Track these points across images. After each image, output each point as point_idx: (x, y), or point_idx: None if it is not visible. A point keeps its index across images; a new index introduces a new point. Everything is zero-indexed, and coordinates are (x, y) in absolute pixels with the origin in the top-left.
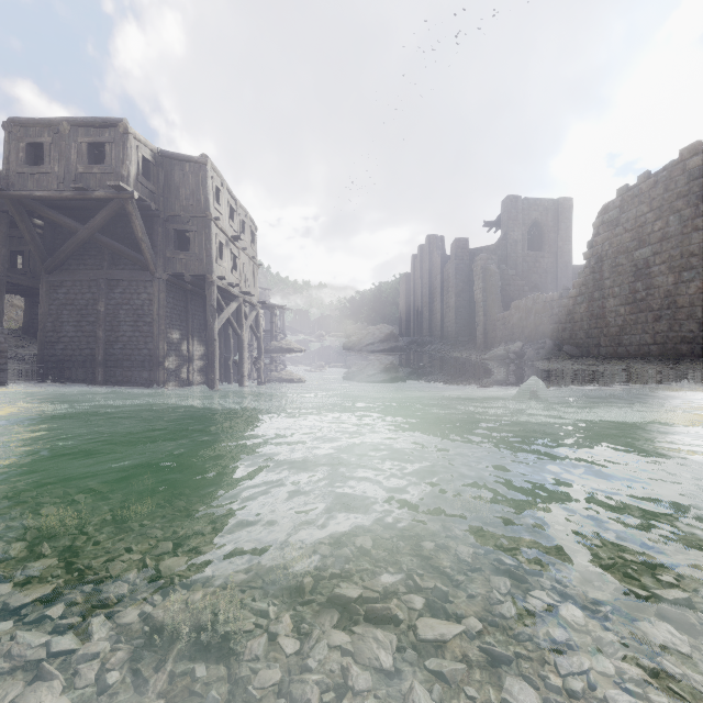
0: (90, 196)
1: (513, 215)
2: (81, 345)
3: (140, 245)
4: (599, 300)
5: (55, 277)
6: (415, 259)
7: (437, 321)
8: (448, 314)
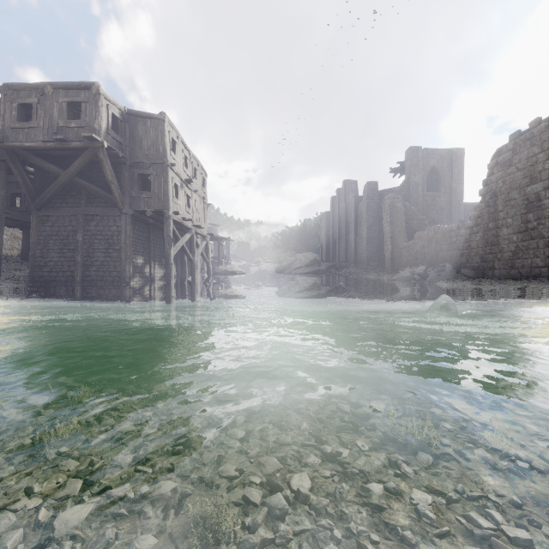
0: (69, 145)
1: (415, 163)
2: (64, 268)
3: (110, 186)
4: (493, 229)
5: (43, 213)
6: (334, 200)
7: (352, 249)
8: (361, 244)
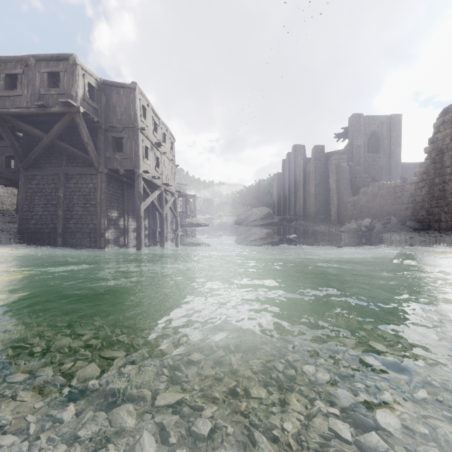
0: (49, 111)
1: (357, 128)
2: (47, 221)
3: (86, 148)
4: (439, 184)
5: (29, 172)
6: (284, 163)
7: (301, 204)
8: (309, 199)
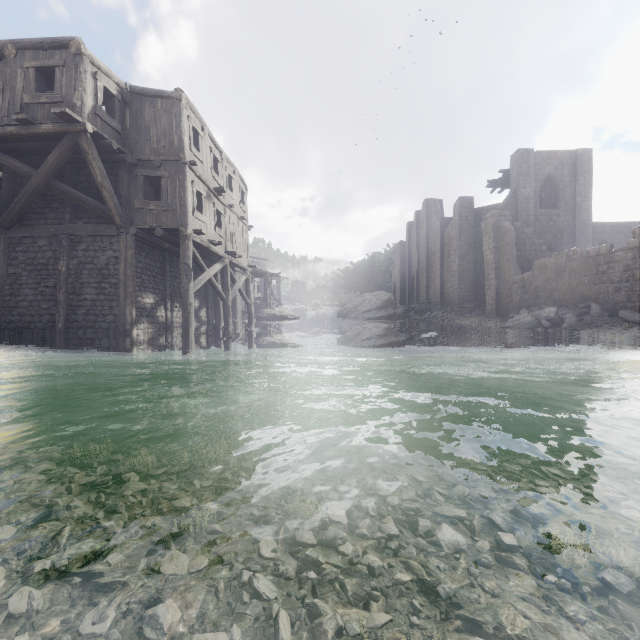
0: (37, 130)
1: (524, 170)
2: (41, 310)
3: (100, 192)
4: None
5: (13, 233)
6: (410, 226)
7: (437, 287)
8: (450, 279)
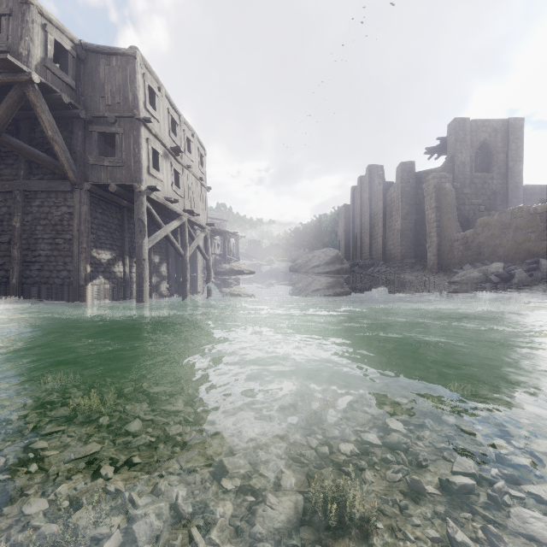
0: None
1: (461, 137)
2: None
3: (52, 147)
4: None
5: None
6: (354, 191)
7: (379, 244)
8: (391, 237)
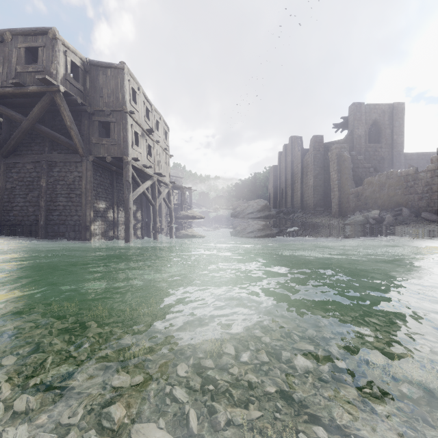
0: (26, 90)
1: (358, 117)
2: (28, 212)
3: (69, 132)
4: None
5: (10, 160)
6: (280, 155)
7: (298, 196)
8: (307, 191)
